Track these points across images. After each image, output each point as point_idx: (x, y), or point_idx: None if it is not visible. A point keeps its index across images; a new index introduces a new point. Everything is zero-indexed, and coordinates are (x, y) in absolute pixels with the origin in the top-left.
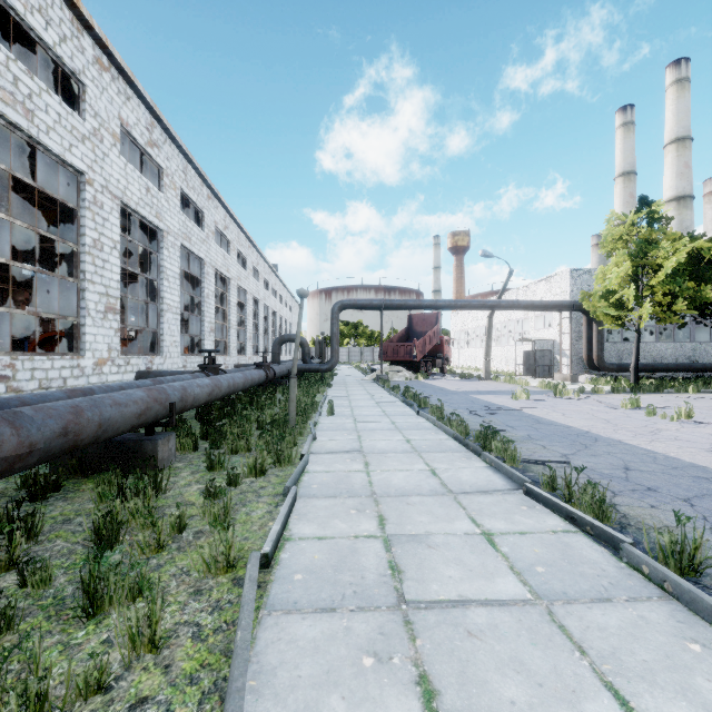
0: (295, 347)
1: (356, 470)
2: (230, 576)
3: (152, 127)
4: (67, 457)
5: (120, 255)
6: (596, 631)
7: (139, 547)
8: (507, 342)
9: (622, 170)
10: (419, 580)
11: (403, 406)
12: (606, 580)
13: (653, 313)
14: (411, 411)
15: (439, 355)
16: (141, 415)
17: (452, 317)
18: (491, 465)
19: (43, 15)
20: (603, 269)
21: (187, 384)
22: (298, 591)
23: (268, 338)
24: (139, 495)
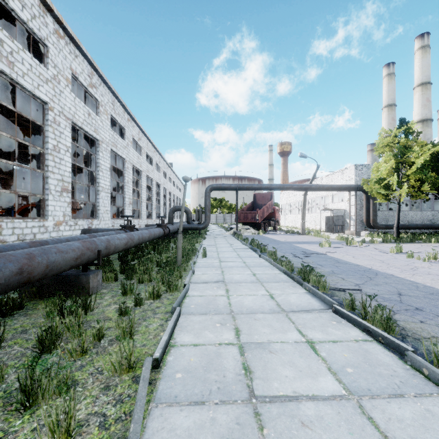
0: (181, 214)
1: (220, 294)
2: (131, 375)
3: (92, 75)
4: (29, 286)
5: (74, 156)
6: (396, 422)
7: (69, 353)
8: (315, 210)
9: (387, 103)
10: (265, 378)
11: (250, 251)
12: (398, 379)
13: (409, 192)
14: (255, 254)
15: (273, 219)
16: (78, 259)
17: (280, 195)
18: (309, 291)
19: (20, 1)
20: (377, 165)
21: (110, 237)
22: (178, 387)
23: (166, 208)
24: (74, 313)
